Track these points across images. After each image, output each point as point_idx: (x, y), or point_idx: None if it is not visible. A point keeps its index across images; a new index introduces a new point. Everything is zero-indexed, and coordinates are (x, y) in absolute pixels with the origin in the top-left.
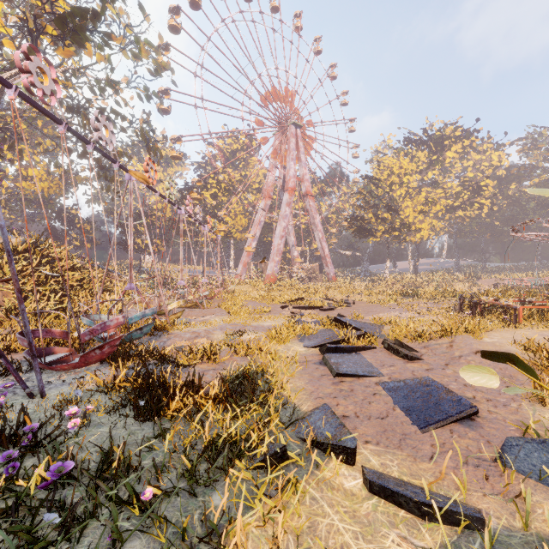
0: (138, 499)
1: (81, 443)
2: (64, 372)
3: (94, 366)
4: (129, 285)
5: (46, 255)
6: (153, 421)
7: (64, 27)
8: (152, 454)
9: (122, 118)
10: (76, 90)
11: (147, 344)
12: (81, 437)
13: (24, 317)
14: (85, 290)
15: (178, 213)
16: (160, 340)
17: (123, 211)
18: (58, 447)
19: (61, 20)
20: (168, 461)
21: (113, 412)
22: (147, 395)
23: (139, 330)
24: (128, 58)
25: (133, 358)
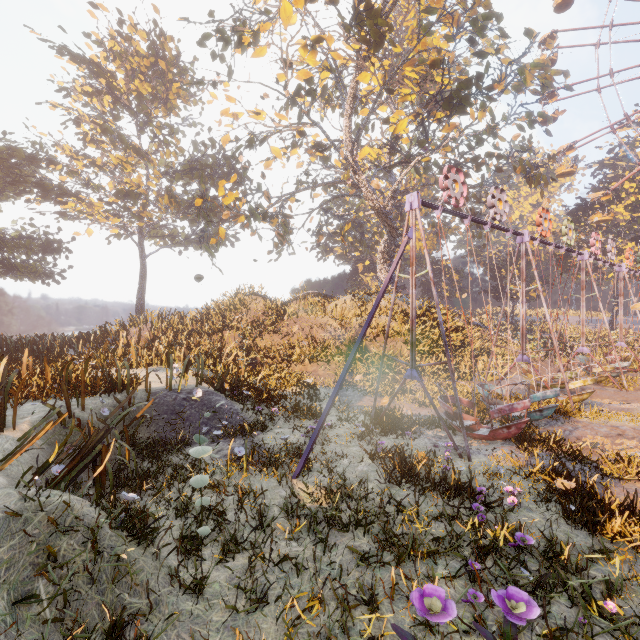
0: (596, 604)
1: (517, 519)
2: (472, 439)
3: (498, 441)
4: (521, 356)
5: (435, 317)
6: (588, 532)
7: (450, 106)
8: (595, 567)
9: (497, 158)
10: (454, 152)
11: (545, 427)
12: (526, 518)
13: (455, 393)
14: (466, 351)
15: (578, 259)
16: (562, 426)
17: (517, 280)
18: (505, 516)
19: (448, 102)
20: (622, 586)
21: (538, 501)
22: (578, 501)
23: (538, 412)
24: (507, 93)
25: (535, 442)
